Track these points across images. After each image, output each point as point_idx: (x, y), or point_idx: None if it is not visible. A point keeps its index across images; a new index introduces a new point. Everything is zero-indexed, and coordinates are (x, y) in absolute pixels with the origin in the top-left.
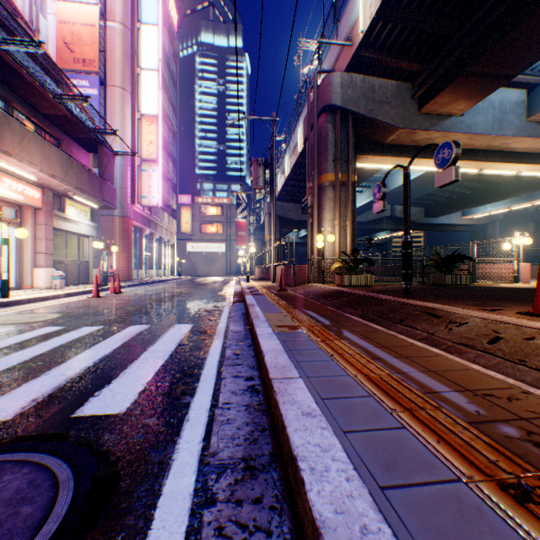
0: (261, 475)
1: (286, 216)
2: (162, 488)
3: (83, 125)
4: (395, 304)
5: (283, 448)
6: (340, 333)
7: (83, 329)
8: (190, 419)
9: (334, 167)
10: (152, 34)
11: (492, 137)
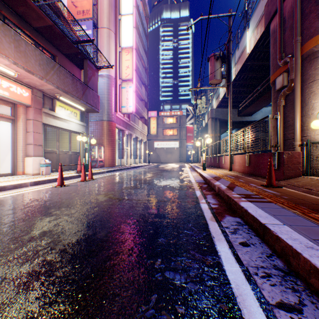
0: None
1: (225, 118)
2: None
3: (66, 36)
4: None
5: None
6: None
7: None
8: None
9: None
10: None
11: None
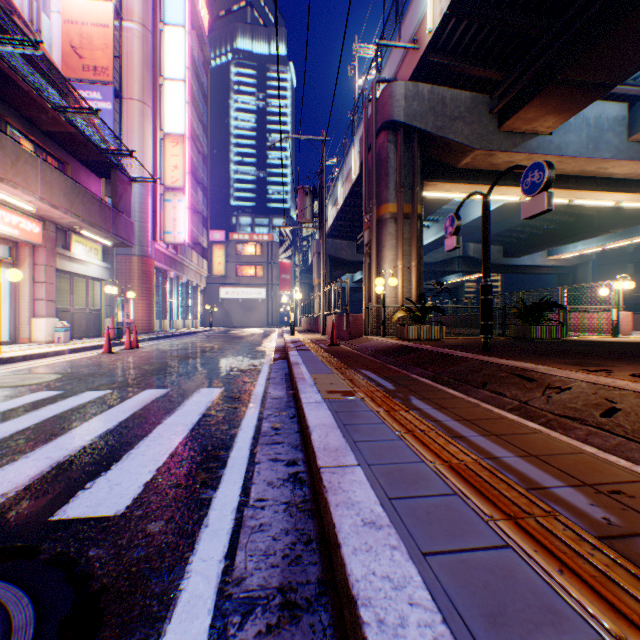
0: (304, 617)
1: (338, 256)
2: (160, 639)
3: (93, 144)
4: (474, 363)
5: (337, 575)
6: (408, 401)
7: (85, 394)
8: (209, 524)
9: (396, 196)
10: (177, 37)
11: (586, 160)
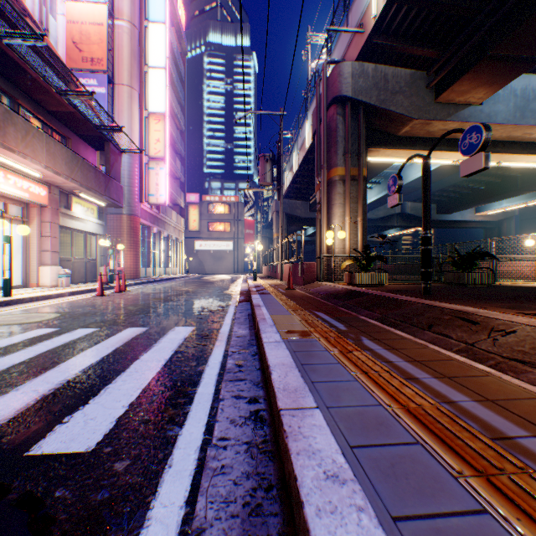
0: None
1: (294, 213)
2: None
3: (89, 122)
4: (418, 306)
5: (299, 533)
6: (359, 342)
7: (77, 332)
8: (173, 465)
9: (344, 161)
10: (159, 32)
11: (513, 126)
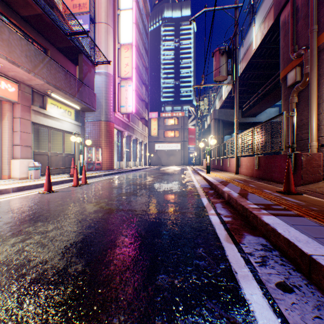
0: None
1: (228, 120)
2: None
3: (58, 26)
4: None
5: None
6: None
7: None
8: None
9: None
10: None
11: None
